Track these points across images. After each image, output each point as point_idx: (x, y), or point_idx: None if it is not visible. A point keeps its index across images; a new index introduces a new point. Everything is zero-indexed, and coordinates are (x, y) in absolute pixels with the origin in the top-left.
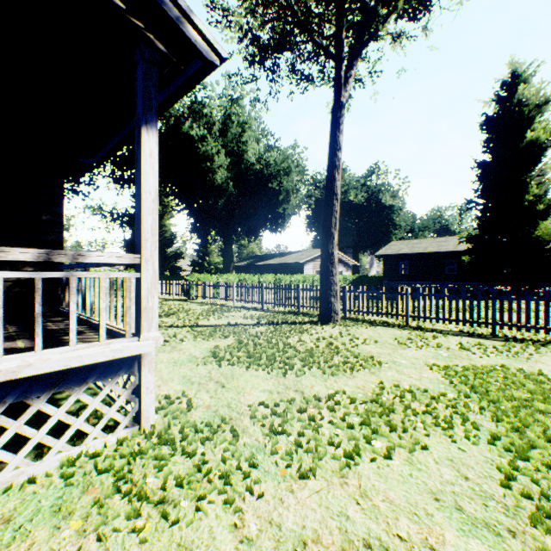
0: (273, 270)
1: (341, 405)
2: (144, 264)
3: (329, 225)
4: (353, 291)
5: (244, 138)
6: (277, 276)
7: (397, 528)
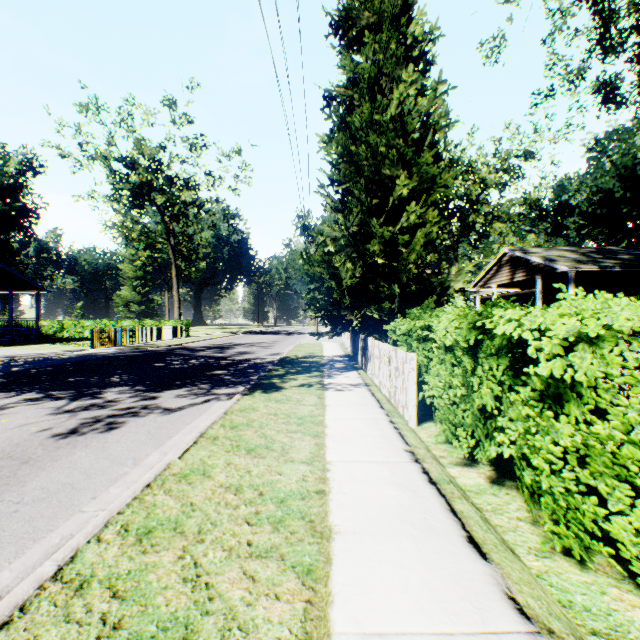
0: None
1: None
2: None
3: None
4: None
5: None
6: None
7: None
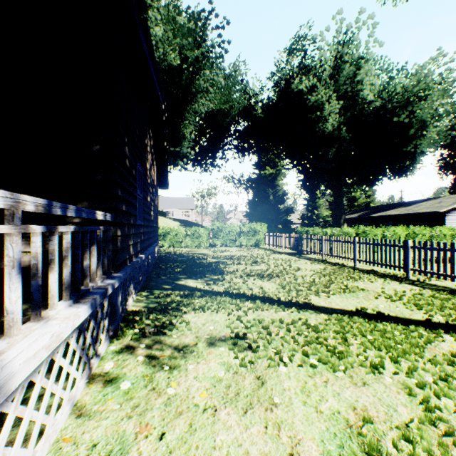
0: (394, 222)
1: None
2: None
3: None
4: None
5: (359, 76)
6: (409, 229)
7: None
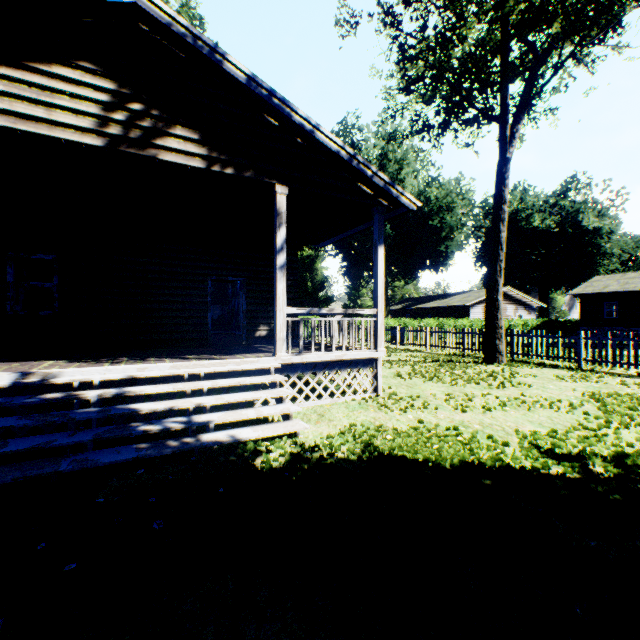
0: (433, 314)
1: (490, 398)
2: (378, 314)
3: (493, 274)
4: (521, 335)
5: (401, 174)
6: (439, 321)
7: (505, 423)
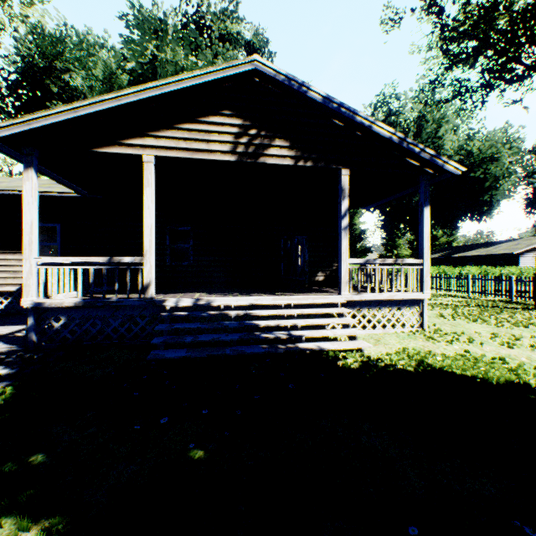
0: (474, 262)
1: None
2: (424, 263)
3: None
4: None
5: (440, 132)
6: (481, 269)
7: None
